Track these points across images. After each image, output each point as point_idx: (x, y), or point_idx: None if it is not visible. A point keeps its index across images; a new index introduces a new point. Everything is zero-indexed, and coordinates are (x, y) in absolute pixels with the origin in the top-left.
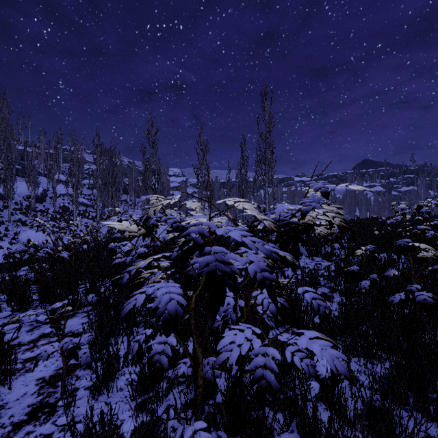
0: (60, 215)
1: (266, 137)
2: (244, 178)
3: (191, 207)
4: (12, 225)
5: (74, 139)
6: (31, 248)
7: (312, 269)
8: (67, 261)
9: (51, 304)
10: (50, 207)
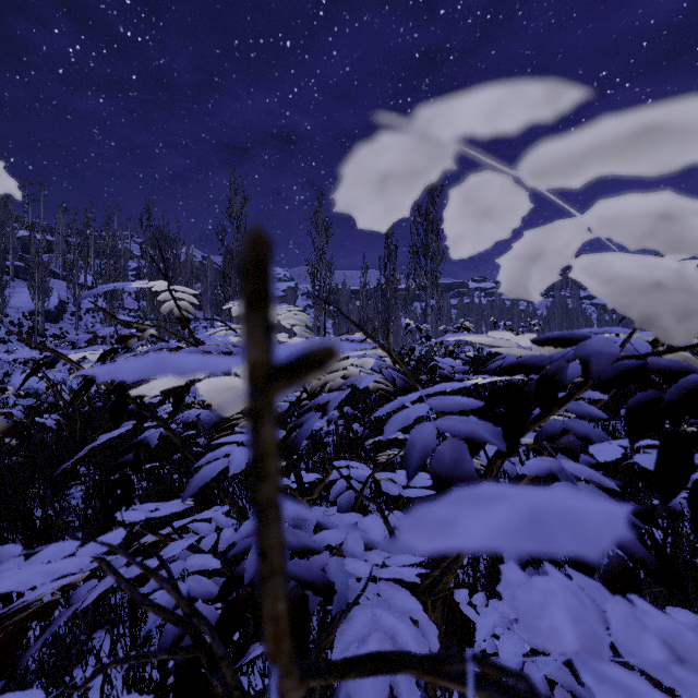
0: (87, 344)
1: (428, 212)
2: (391, 281)
3: (282, 322)
4: (2, 360)
5: (108, 216)
6: (31, 399)
7: (531, 449)
8: (67, 428)
9: (5, 527)
10: (71, 330)
